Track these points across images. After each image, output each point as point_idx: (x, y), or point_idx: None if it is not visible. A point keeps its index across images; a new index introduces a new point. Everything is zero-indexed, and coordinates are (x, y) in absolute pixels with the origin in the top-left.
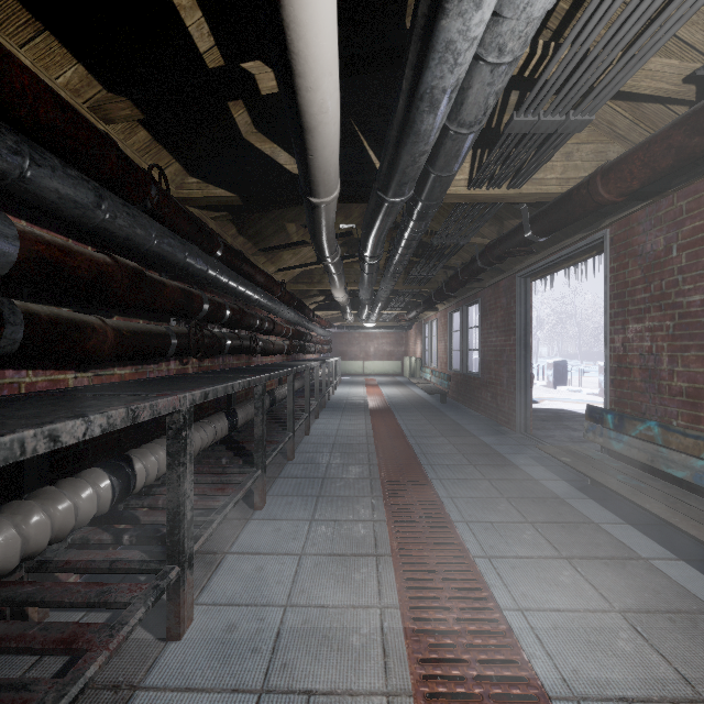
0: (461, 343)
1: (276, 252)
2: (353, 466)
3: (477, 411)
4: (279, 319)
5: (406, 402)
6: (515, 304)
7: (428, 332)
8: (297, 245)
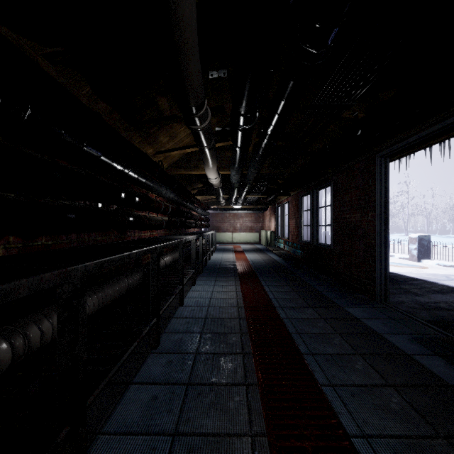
0: (311, 220)
1: (148, 127)
2: (225, 359)
3: (329, 277)
4: (161, 199)
5: (267, 266)
6: (374, 182)
7: (281, 212)
8: (168, 120)
